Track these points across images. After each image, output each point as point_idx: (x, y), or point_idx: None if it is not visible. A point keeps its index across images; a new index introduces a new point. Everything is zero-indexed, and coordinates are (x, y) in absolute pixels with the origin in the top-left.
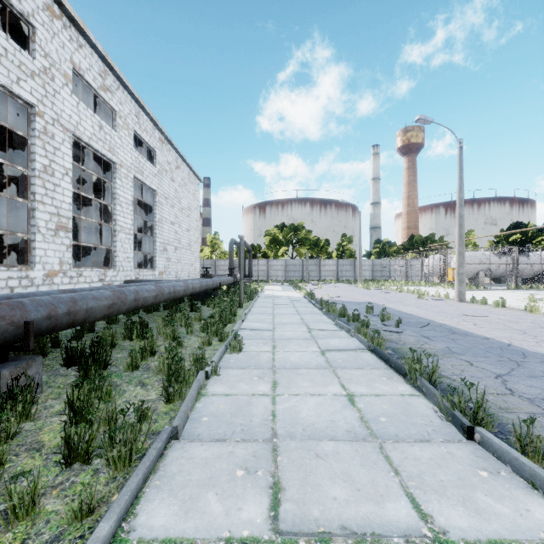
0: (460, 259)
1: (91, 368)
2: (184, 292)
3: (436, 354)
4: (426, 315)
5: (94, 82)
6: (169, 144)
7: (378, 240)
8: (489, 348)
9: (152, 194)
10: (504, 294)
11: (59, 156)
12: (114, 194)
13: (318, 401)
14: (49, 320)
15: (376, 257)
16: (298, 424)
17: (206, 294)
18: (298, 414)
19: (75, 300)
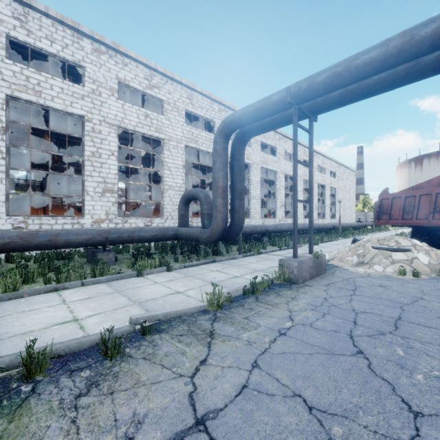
0: None
1: None
2: (351, 226)
3: None
4: None
5: (321, 164)
6: (341, 165)
7: None
8: None
9: (334, 189)
10: None
11: (315, 190)
12: (324, 195)
13: None
14: (335, 226)
15: None
16: None
17: (359, 229)
18: None
19: (336, 224)
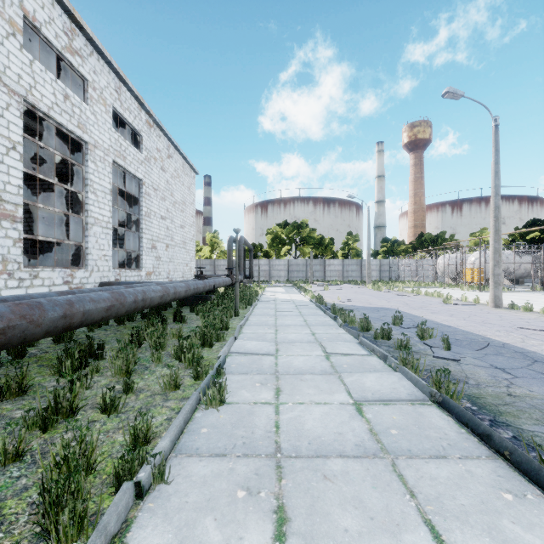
0: (496, 257)
1: None
2: (160, 299)
3: None
4: (471, 328)
5: (57, 39)
6: (159, 130)
7: (386, 238)
8: None
9: (138, 183)
10: (537, 297)
11: (1, 125)
12: (86, 179)
13: None
14: None
15: (383, 256)
16: None
17: (198, 298)
18: None
19: None
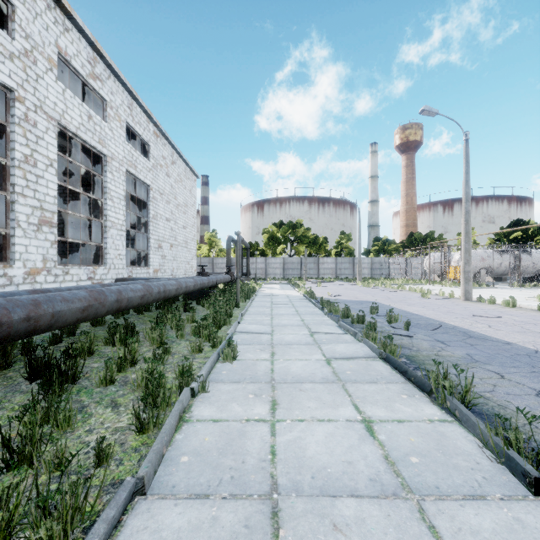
0: (466, 257)
1: (55, 384)
2: (176, 292)
3: (458, 364)
4: (434, 316)
5: (82, 69)
6: (164, 139)
7: (377, 237)
8: (515, 355)
9: (146, 189)
10: (509, 293)
11: (42, 146)
12: (104, 188)
13: (328, 430)
14: None
15: (375, 254)
16: (305, 468)
17: (202, 293)
18: (305, 451)
19: (37, 303)
